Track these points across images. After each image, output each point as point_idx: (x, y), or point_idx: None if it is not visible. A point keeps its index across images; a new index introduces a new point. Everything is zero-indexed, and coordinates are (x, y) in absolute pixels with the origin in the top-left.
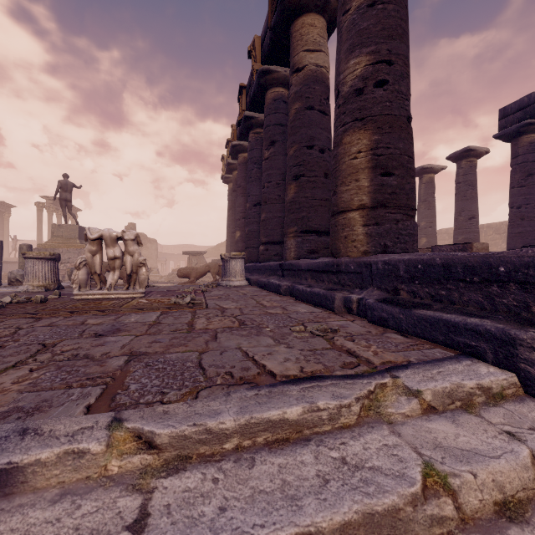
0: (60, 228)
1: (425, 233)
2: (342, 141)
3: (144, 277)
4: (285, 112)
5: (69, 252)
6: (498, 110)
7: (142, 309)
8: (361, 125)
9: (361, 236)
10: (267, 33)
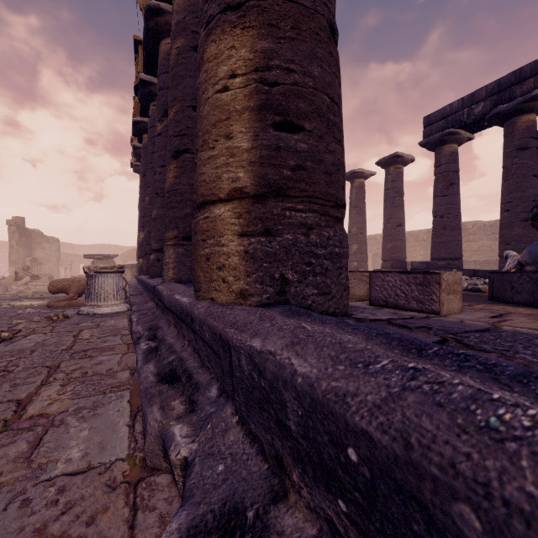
0: None
1: (356, 239)
2: (203, 56)
3: None
4: None
5: None
6: (423, 118)
7: None
8: (236, 18)
9: (235, 257)
10: None
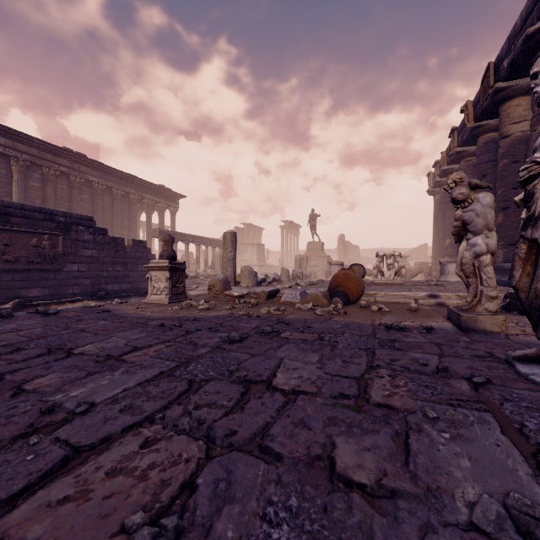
0: (311, 244)
1: None
2: None
3: (403, 273)
4: (496, 150)
5: (318, 260)
6: None
7: (416, 285)
8: None
9: None
10: (479, 103)
